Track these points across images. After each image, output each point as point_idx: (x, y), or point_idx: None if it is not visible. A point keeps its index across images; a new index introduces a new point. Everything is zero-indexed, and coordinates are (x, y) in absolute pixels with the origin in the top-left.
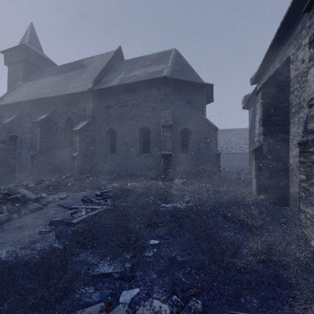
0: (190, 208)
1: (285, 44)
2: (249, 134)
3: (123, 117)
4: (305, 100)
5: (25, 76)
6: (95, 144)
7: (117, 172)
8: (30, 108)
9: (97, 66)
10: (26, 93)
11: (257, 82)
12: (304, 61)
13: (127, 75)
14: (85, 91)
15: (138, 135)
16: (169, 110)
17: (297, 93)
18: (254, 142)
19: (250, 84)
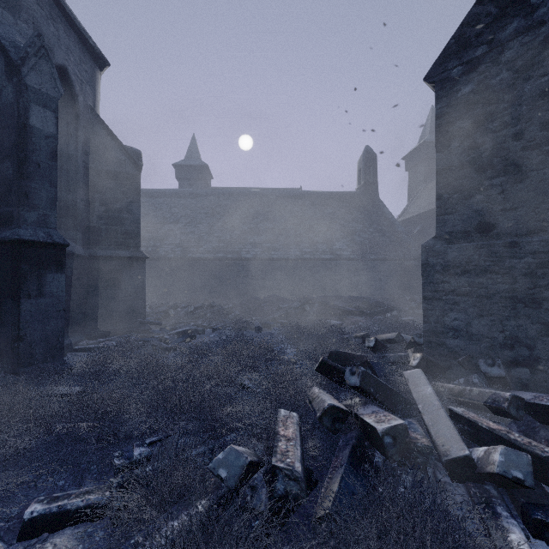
0: None
1: None
2: None
3: None
4: None
5: (425, 177)
6: None
7: None
8: (433, 217)
9: None
10: (428, 200)
11: None
12: None
13: None
14: None
15: None
16: None
17: None
18: None
19: None
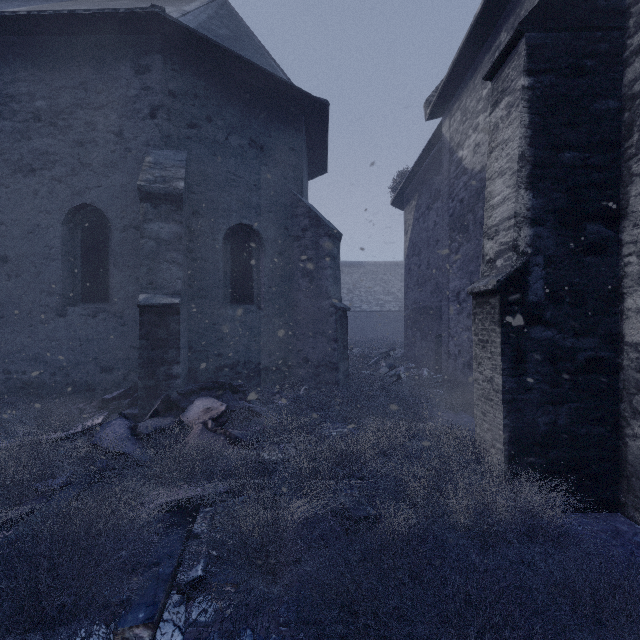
0: None
1: None
2: (406, 265)
3: None
4: None
5: None
6: None
7: None
8: None
9: None
10: None
11: (444, 109)
12: None
13: None
14: None
15: (59, 232)
16: (181, 150)
17: None
18: (485, 257)
19: (425, 115)
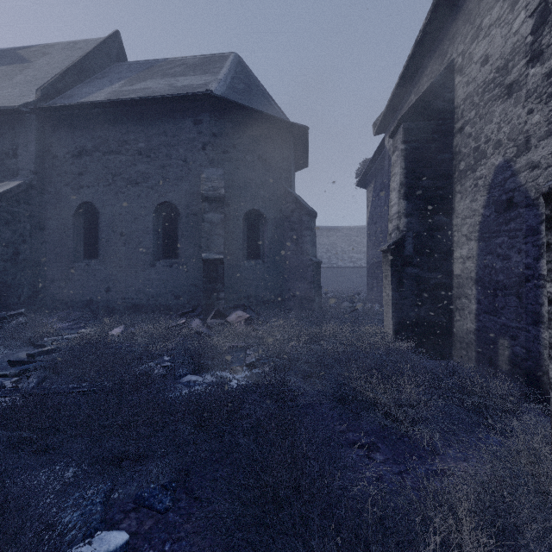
0: (254, 383)
1: (443, 41)
2: (368, 231)
3: (117, 176)
4: (491, 139)
5: None
6: (46, 237)
7: (100, 302)
8: None
9: (57, 62)
10: None
11: (386, 129)
12: (489, 59)
13: (127, 87)
14: (14, 106)
15: (151, 218)
16: (219, 167)
17: (471, 130)
18: (389, 232)
19: (373, 132)
